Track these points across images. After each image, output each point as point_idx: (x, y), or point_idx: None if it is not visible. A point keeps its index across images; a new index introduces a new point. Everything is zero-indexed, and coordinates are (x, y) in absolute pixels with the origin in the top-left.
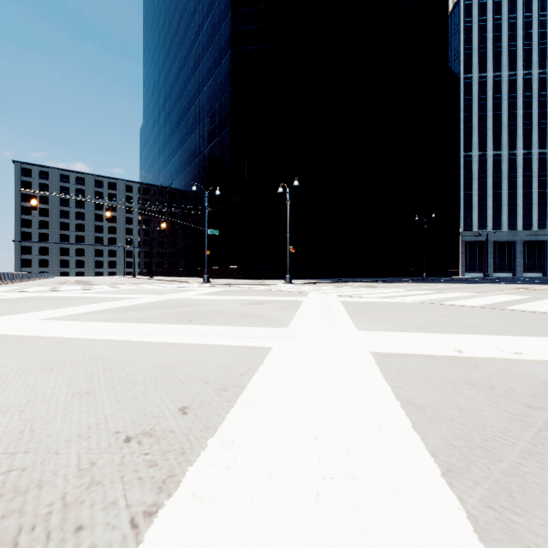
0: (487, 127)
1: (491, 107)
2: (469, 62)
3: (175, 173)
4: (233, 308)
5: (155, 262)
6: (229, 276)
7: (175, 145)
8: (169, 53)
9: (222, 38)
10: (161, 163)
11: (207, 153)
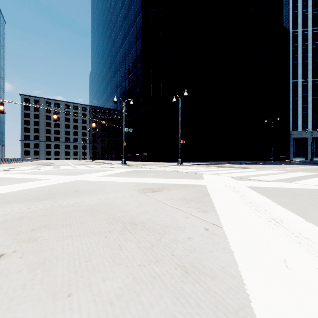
0: (308, 63)
1: (310, 50)
2: (295, 22)
3: (109, 97)
4: (122, 201)
5: (97, 151)
6: (140, 160)
7: (108, 79)
8: (105, 24)
9: (136, 6)
10: (101, 91)
11: (127, 82)
